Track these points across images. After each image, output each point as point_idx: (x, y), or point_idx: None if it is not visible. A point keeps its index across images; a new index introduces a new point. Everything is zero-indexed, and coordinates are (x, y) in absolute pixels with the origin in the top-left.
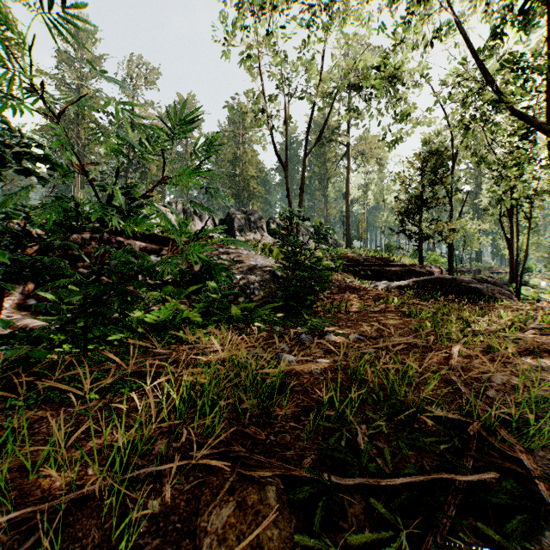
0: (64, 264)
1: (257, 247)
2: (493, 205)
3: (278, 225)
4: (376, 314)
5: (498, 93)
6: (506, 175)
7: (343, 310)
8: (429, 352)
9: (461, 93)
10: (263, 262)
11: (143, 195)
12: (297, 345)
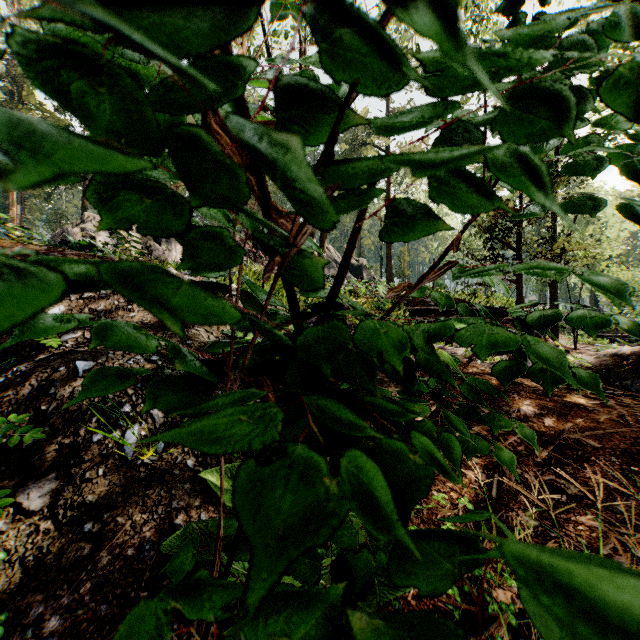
0: None
1: None
2: None
3: None
4: None
5: None
6: None
7: None
8: None
9: None
10: None
11: None
12: None
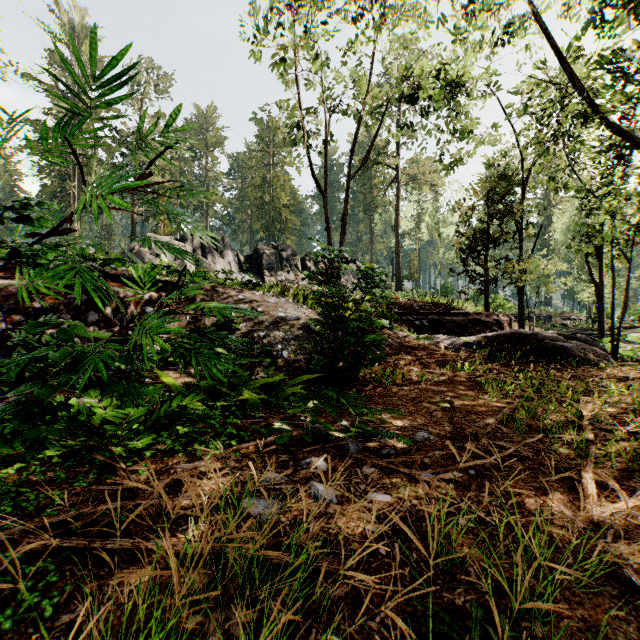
0: (19, 321)
1: (288, 293)
2: (578, 242)
3: (316, 263)
4: (443, 386)
5: (589, 102)
6: (599, 205)
7: (398, 380)
8: (540, 472)
9: (537, 104)
10: (295, 313)
11: (63, 230)
12: (339, 454)
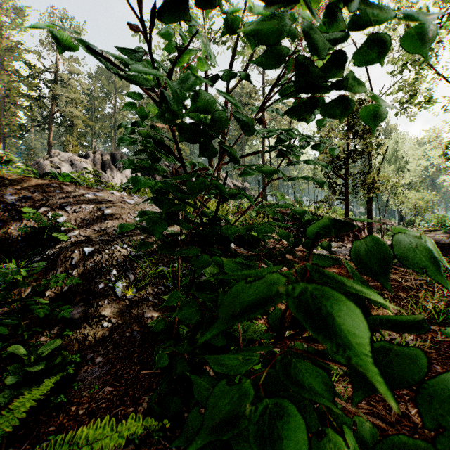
0: None
1: None
2: None
3: None
4: None
5: None
6: None
7: None
8: None
9: None
10: None
11: None
12: None
